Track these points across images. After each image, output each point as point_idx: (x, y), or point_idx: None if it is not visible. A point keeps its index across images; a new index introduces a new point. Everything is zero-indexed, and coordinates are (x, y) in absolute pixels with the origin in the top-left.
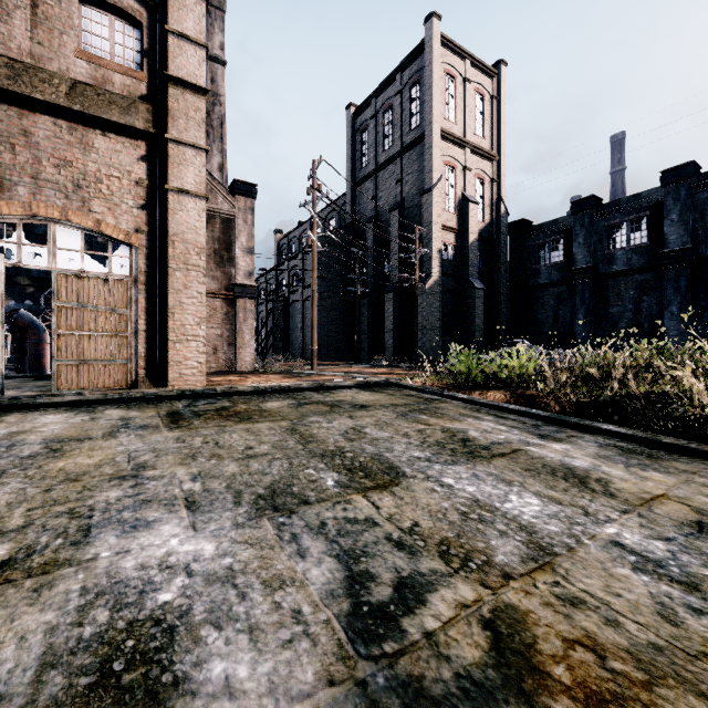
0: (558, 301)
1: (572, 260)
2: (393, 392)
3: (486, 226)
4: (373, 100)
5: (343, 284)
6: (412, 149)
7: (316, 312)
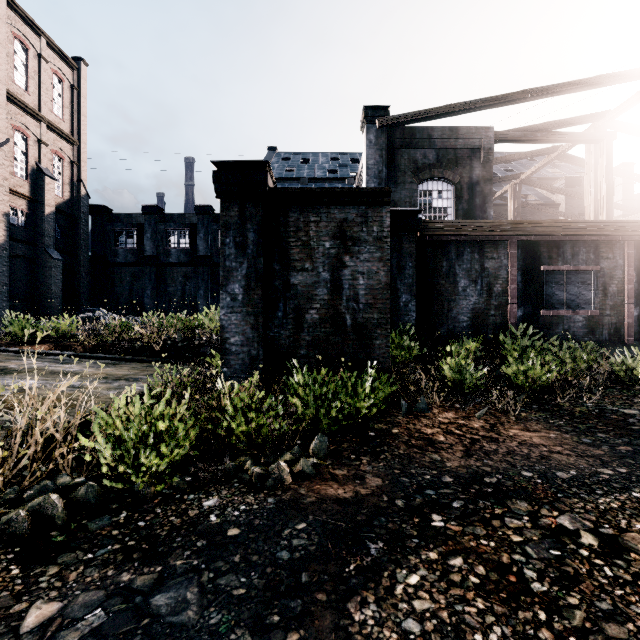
0: (133, 278)
1: (143, 249)
2: None
3: (66, 201)
4: None
5: None
6: None
7: None
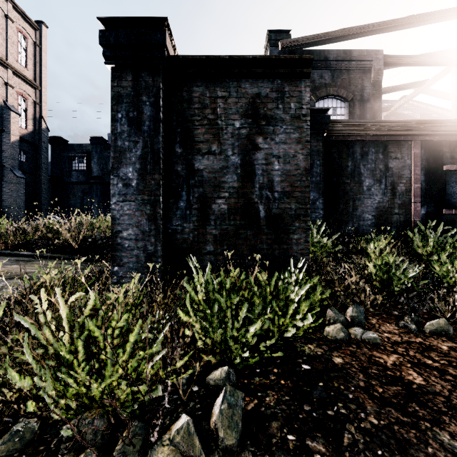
0: (83, 194)
1: (91, 171)
2: None
3: (29, 133)
4: None
5: None
6: None
7: None
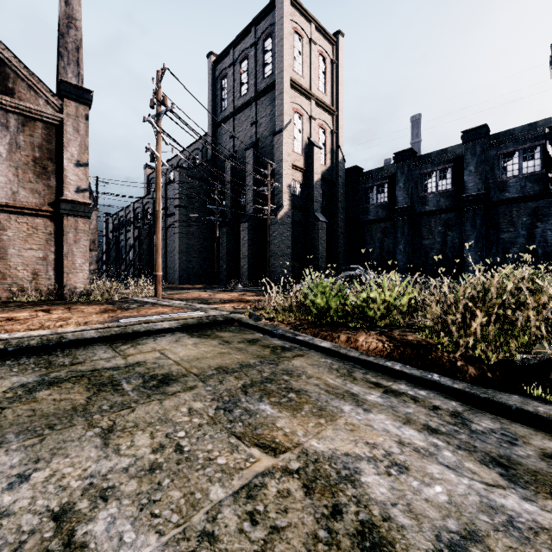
0: (383, 234)
1: (394, 201)
2: (230, 335)
3: (327, 169)
4: (231, 50)
5: (204, 214)
6: (265, 95)
7: (178, 239)
